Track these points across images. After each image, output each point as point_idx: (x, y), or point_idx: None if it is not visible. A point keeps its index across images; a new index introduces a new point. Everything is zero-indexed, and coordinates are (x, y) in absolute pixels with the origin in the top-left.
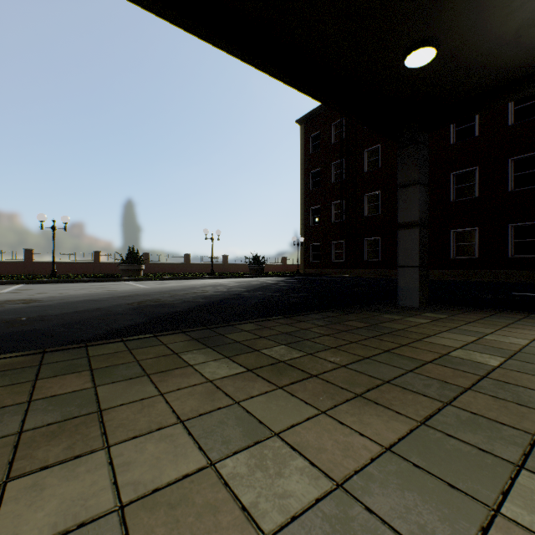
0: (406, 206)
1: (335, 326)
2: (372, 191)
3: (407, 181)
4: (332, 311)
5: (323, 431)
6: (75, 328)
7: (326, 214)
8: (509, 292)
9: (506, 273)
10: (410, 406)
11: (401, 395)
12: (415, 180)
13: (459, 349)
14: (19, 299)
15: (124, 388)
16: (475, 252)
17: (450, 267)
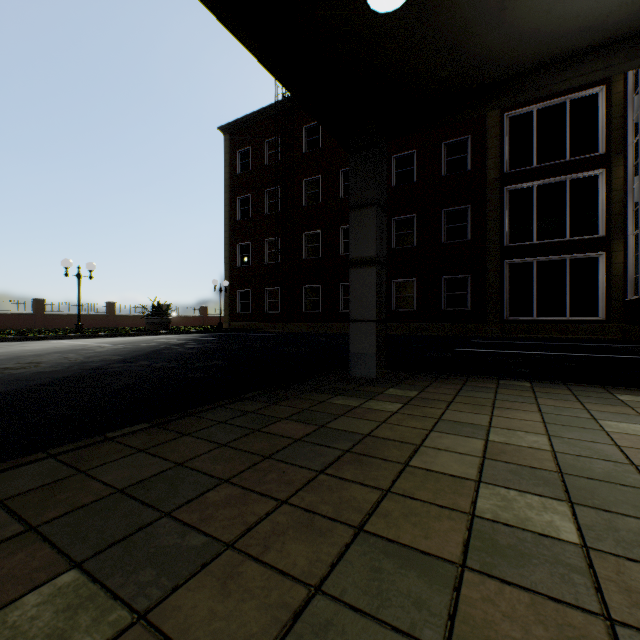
0: (361, 236)
1: (252, 442)
2: (312, 230)
3: (362, 200)
4: (253, 397)
5: None
6: None
7: (258, 253)
8: (453, 348)
9: (440, 326)
10: None
11: None
12: (372, 199)
13: (483, 487)
14: None
15: None
16: (413, 305)
17: (391, 320)
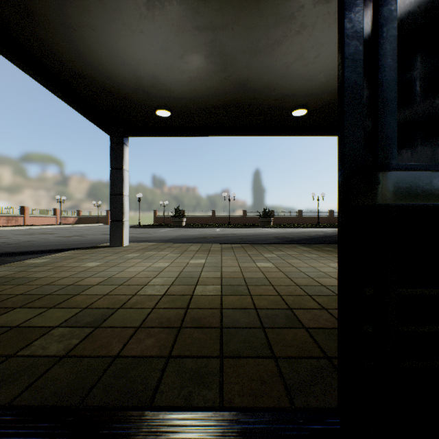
0: None
1: None
2: None
3: None
4: None
5: (324, 255)
6: (260, 241)
7: None
8: None
9: None
10: None
11: None
12: None
13: None
14: (229, 233)
15: (283, 248)
16: None
17: None
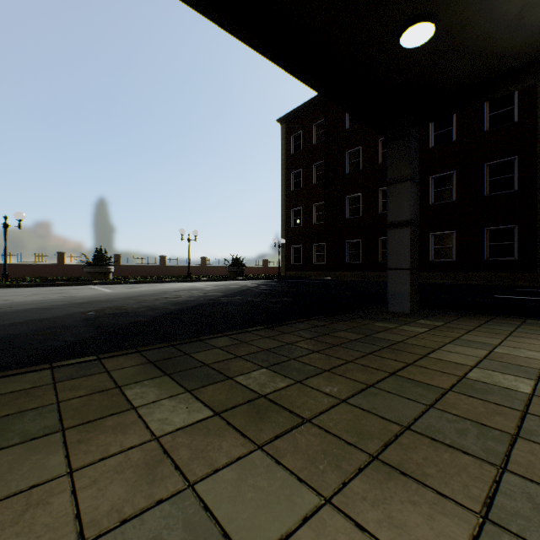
0: (396, 204)
1: (325, 338)
2: (353, 193)
3: (397, 177)
4: (318, 319)
5: None
6: None
7: (307, 216)
8: (491, 295)
9: (482, 276)
10: (454, 478)
11: (434, 454)
12: (406, 175)
13: (475, 369)
14: None
15: (13, 461)
16: (452, 255)
17: (429, 269)
